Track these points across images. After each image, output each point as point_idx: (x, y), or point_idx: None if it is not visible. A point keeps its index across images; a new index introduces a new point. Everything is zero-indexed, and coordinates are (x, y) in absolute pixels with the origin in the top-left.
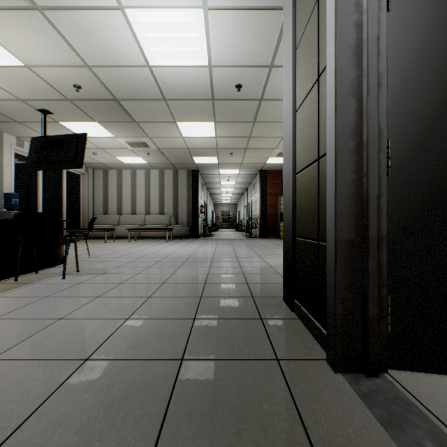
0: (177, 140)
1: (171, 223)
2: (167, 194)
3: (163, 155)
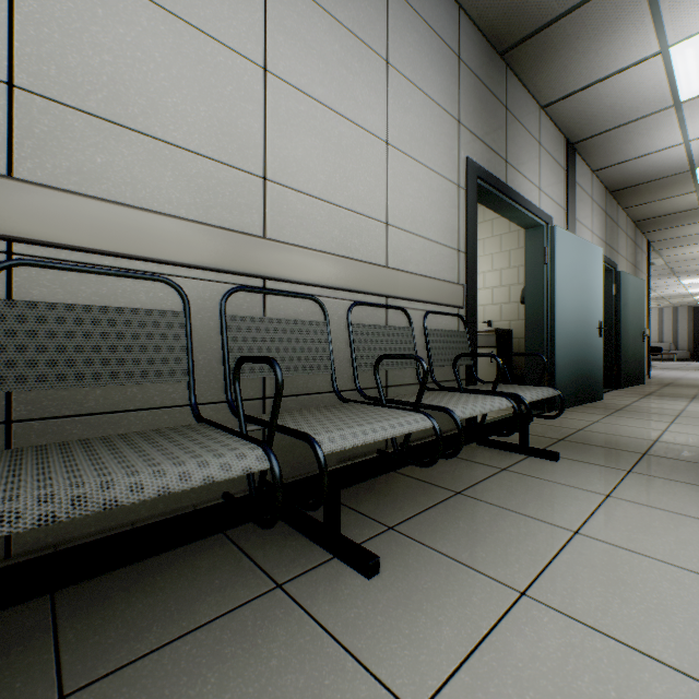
0: (688, 300)
1: (670, 349)
2: (666, 327)
3: (669, 304)
